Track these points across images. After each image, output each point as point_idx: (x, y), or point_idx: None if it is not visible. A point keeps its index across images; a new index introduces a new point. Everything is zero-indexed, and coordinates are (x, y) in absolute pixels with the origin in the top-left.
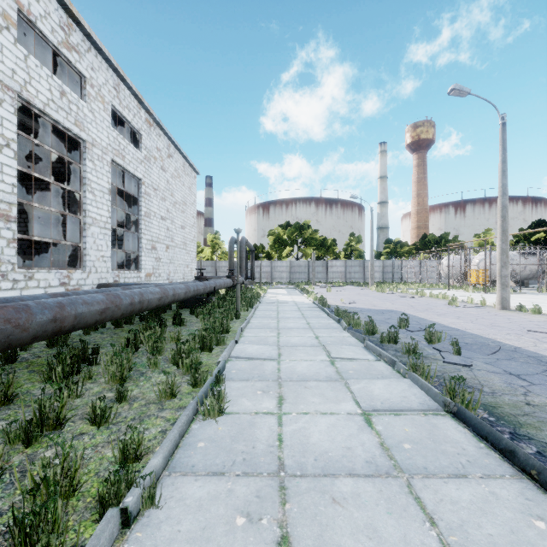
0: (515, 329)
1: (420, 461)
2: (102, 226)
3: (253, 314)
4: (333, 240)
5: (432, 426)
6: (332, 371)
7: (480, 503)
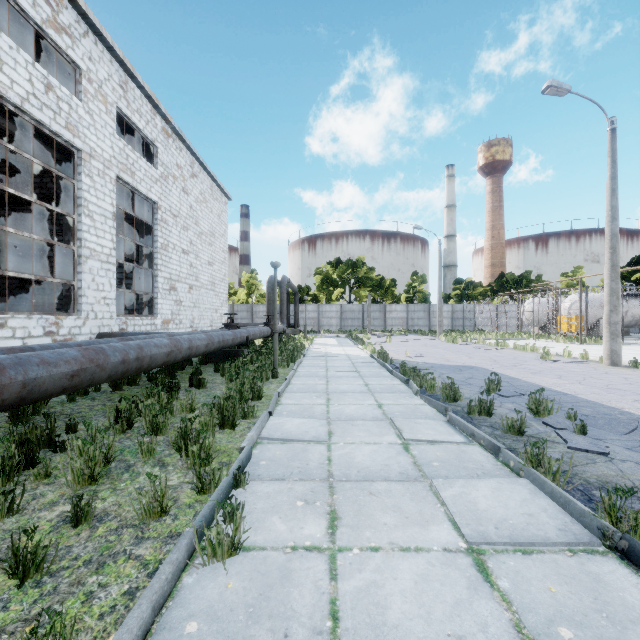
0: None
1: None
2: (103, 260)
3: (295, 372)
4: (392, 280)
5: (594, 579)
6: (408, 462)
7: None
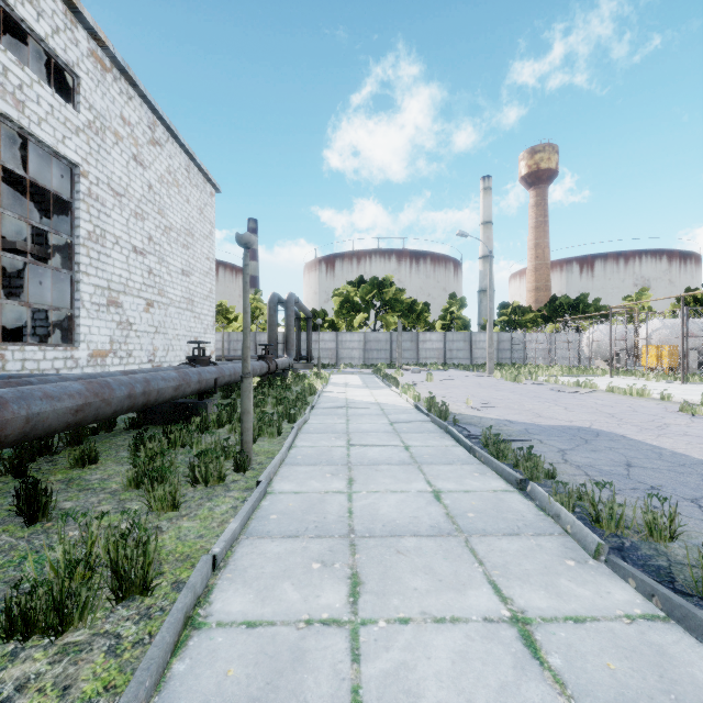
0: None
1: None
2: None
3: (289, 450)
4: (425, 304)
5: None
6: None
7: None
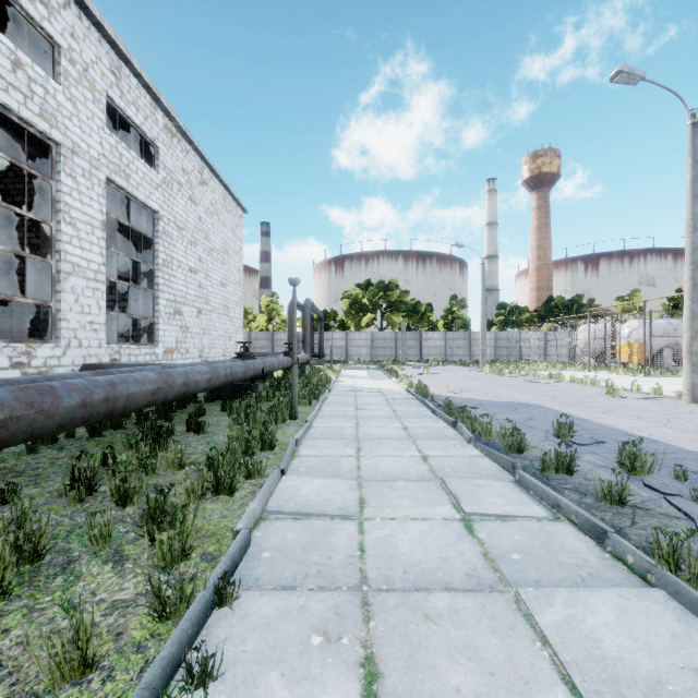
0: None
1: None
2: (90, 277)
3: (318, 411)
4: (429, 305)
5: None
6: (476, 554)
7: None
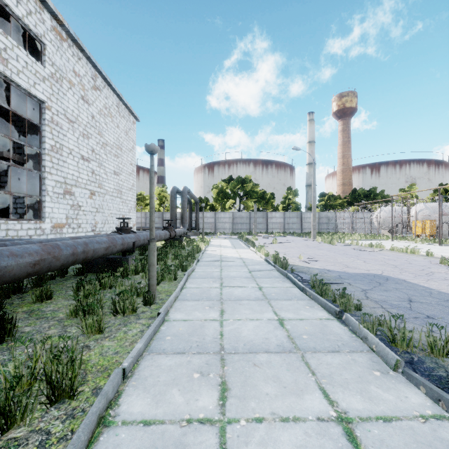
0: None
1: None
2: None
3: (181, 290)
4: (272, 194)
5: None
6: None
7: None
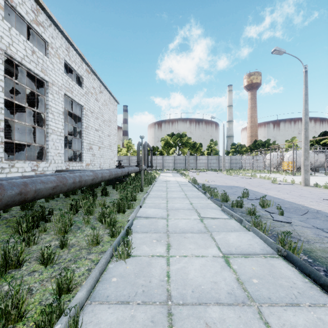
0: (315, 198)
1: (265, 292)
2: (58, 135)
3: (151, 189)
4: (200, 144)
5: (271, 265)
6: (202, 226)
7: (312, 327)
